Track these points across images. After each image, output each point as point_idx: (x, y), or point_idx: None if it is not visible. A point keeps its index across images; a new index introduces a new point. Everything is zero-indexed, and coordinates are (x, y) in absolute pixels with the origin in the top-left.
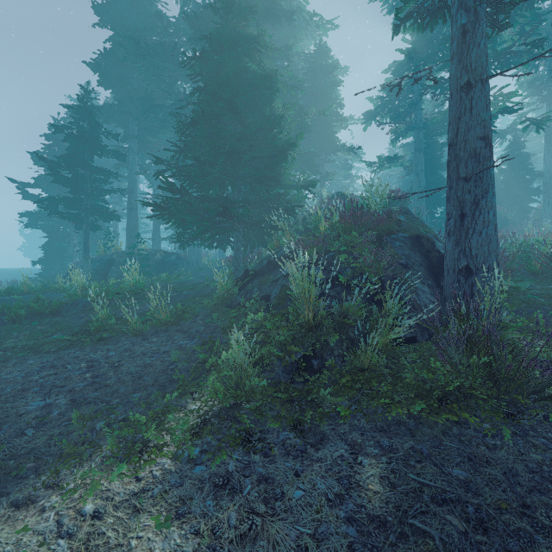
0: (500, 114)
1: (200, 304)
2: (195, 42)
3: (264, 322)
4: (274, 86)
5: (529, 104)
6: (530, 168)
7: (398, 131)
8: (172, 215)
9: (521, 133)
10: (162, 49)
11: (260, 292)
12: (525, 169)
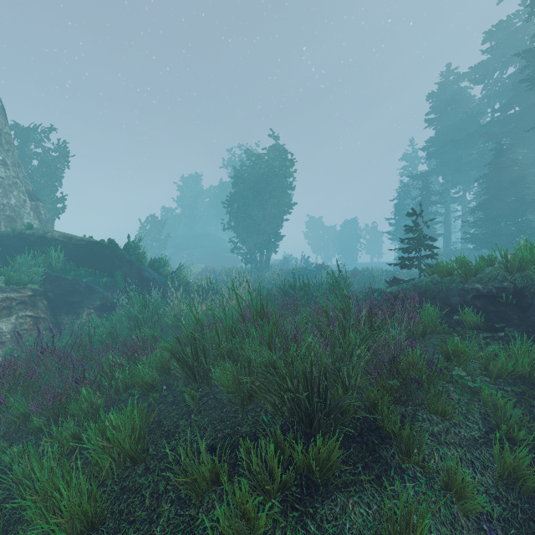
0: None
1: None
2: (486, 142)
3: None
4: (522, 180)
5: None
6: None
7: None
8: (469, 241)
9: None
10: (467, 136)
11: None
12: None
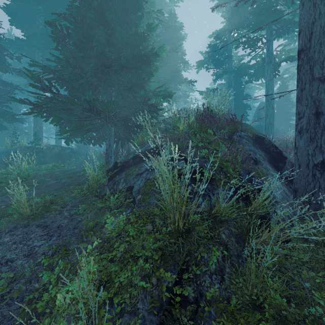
0: (285, 61)
1: (72, 193)
2: None
3: (126, 226)
4: (140, 11)
5: (285, 66)
6: (290, 101)
7: (217, 74)
8: (48, 113)
9: (285, 80)
10: None
11: (125, 184)
12: (288, 101)
